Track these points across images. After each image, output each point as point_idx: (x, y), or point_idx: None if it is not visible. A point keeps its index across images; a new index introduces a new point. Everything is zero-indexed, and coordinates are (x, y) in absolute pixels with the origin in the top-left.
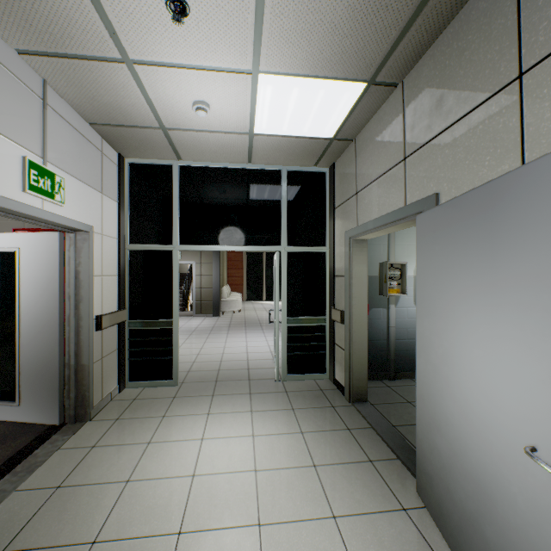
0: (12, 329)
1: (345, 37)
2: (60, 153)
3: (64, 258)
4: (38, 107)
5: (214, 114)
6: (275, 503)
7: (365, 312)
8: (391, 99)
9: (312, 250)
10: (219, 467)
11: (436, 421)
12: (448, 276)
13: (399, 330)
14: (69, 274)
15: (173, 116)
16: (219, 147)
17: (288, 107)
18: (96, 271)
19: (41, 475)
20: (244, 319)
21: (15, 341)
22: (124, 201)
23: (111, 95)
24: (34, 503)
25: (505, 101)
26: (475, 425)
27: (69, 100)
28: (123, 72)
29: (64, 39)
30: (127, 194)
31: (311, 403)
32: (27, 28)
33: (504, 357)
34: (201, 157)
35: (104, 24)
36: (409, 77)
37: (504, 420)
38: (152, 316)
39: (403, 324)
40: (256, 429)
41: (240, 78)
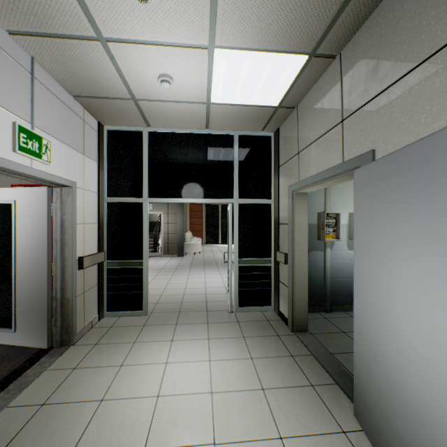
0: (9, 268)
1: (290, 12)
2: (47, 120)
3: (51, 209)
4: (27, 80)
5: (177, 85)
6: (228, 423)
7: (305, 254)
8: (329, 69)
9: (260, 202)
10: (180, 389)
11: (374, 355)
12: (386, 224)
13: (334, 269)
14: (56, 222)
15: (142, 88)
16: (181, 115)
17: (240, 78)
18: (79, 220)
19: (29, 393)
20: (203, 259)
21: (12, 278)
22: (103, 162)
23: (89, 70)
24: (21, 418)
25: (442, 61)
26: (414, 363)
27: (54, 75)
28: (98, 49)
29: (46, 19)
30: (106, 155)
31: (259, 332)
32: (15, 10)
33: (446, 301)
34: (167, 124)
35: (80, 5)
36: (346, 48)
37: (446, 361)
38: (126, 257)
39: (337, 264)
40: (213, 354)
41: (198, 53)
